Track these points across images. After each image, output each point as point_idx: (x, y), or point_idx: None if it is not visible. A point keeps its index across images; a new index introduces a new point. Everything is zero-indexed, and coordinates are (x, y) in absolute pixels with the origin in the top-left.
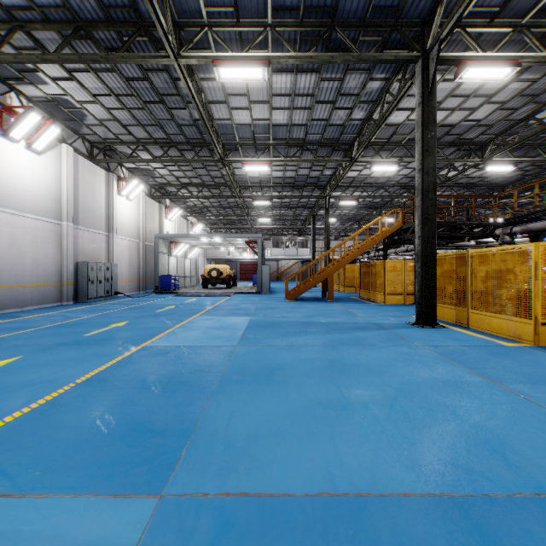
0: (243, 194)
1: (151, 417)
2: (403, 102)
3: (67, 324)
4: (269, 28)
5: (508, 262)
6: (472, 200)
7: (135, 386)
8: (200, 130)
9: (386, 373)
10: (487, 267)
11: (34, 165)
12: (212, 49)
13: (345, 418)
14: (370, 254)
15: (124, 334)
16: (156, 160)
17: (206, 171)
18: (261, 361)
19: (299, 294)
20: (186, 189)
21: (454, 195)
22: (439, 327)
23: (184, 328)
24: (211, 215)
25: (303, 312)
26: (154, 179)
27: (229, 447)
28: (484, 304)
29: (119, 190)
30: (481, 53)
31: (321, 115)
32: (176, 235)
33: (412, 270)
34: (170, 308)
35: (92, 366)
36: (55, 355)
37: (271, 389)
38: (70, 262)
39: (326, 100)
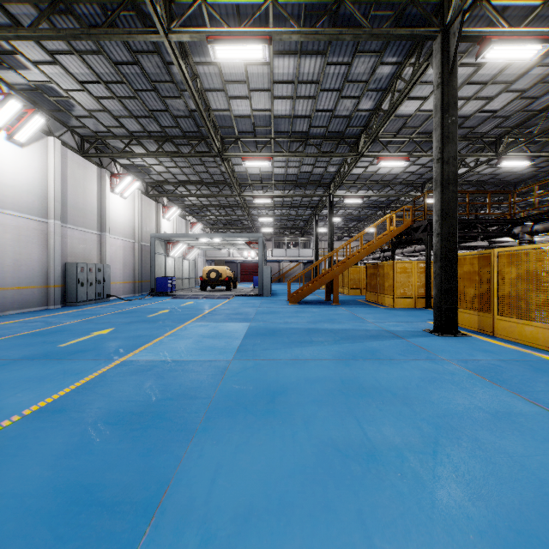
0: (243, 193)
1: (105, 475)
2: (415, 90)
3: (45, 332)
4: (270, 1)
5: (545, 262)
6: (480, 198)
7: (97, 421)
8: (196, 122)
9: (415, 399)
10: (518, 268)
11: (16, 157)
12: (207, 26)
13: (374, 477)
14: (375, 255)
15: (104, 345)
16: (150, 155)
17: (204, 168)
18: (260, 381)
19: (302, 297)
20: (184, 187)
21: (468, 191)
22: (461, 335)
23: (174, 337)
24: (210, 215)
25: (307, 317)
26: (151, 176)
27: (207, 538)
28: (513, 310)
29: (113, 187)
30: (507, 28)
31: (326, 105)
32: (172, 234)
33: (423, 271)
34: (163, 312)
35: (53, 389)
36: (14, 372)
37: (272, 425)
38: (57, 263)
39: (332, 87)
